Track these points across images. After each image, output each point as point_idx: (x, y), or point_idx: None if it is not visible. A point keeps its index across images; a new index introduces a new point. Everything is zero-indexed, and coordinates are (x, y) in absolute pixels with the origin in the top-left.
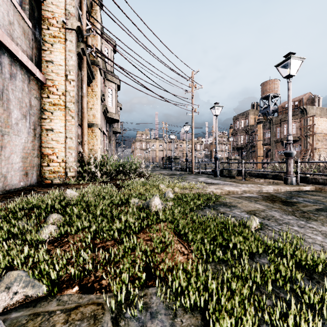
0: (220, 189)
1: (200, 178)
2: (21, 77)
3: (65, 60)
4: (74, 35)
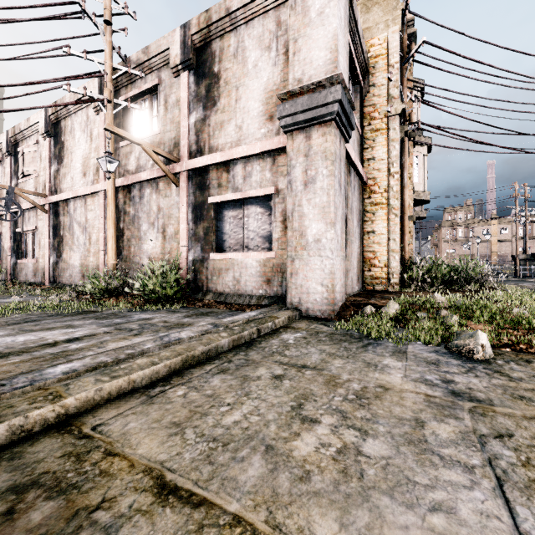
0: None
1: None
2: (356, 187)
3: (386, 152)
4: (398, 120)
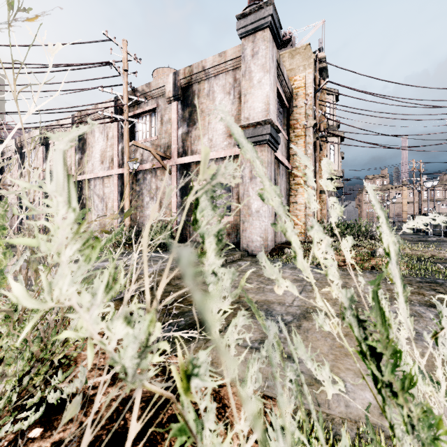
0: None
1: None
2: (284, 174)
3: (304, 151)
4: (312, 130)
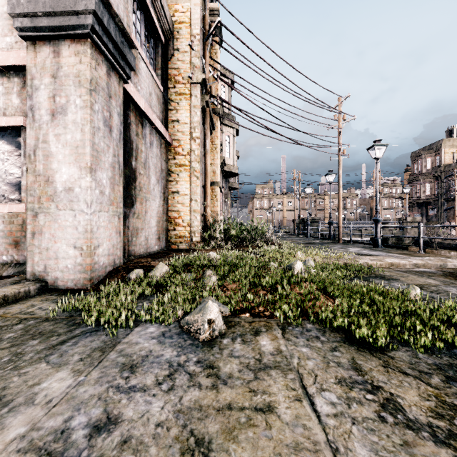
0: (378, 260)
1: (350, 248)
2: (156, 144)
3: (190, 117)
4: (199, 89)
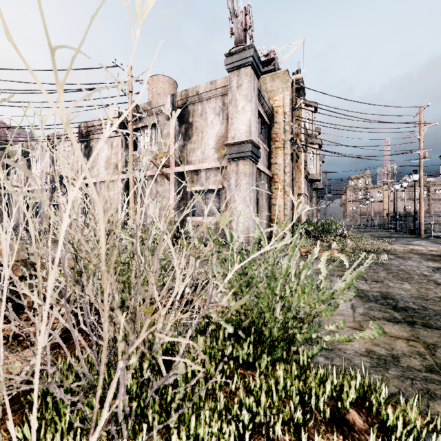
0: (403, 247)
1: (415, 241)
2: (265, 181)
3: (283, 160)
4: (289, 143)
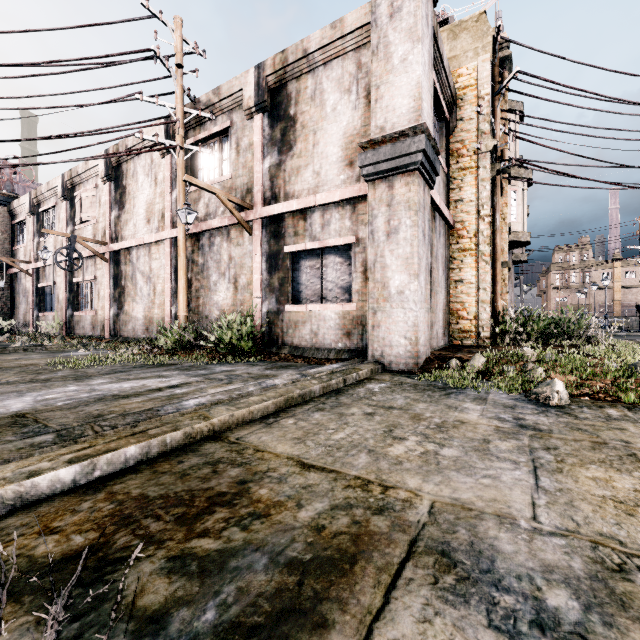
0: None
1: None
2: (442, 232)
3: (476, 193)
4: (489, 158)
